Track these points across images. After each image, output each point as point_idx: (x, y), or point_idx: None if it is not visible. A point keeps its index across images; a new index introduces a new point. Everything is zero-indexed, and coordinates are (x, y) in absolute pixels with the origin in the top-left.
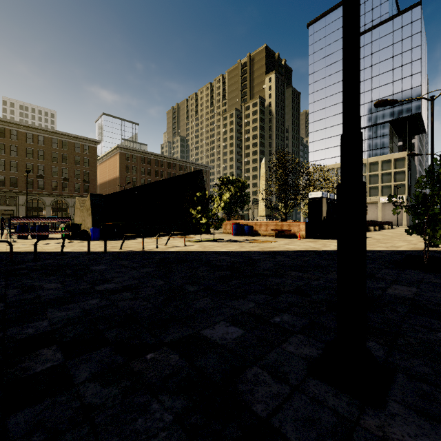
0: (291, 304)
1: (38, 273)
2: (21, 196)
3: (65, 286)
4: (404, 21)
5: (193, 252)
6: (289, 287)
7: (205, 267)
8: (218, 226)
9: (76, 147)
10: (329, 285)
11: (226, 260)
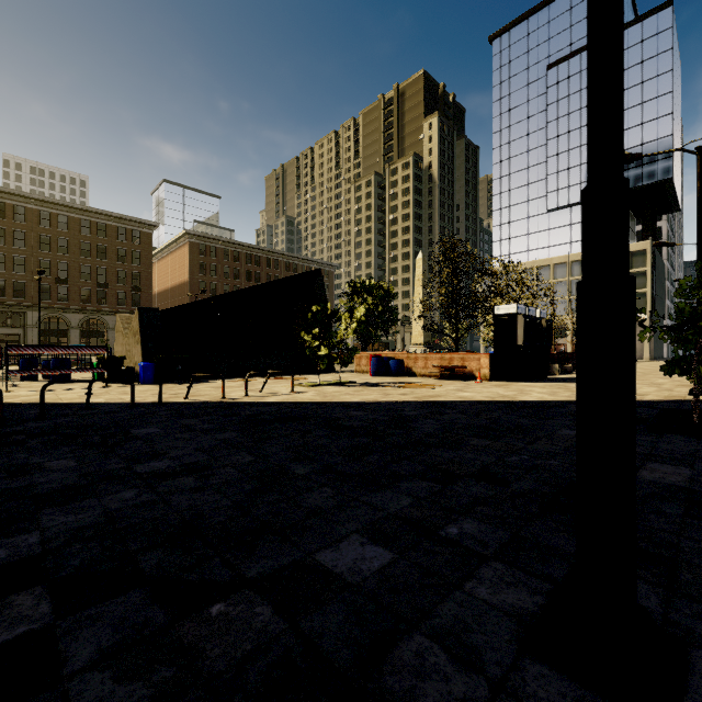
0: (476, 499)
1: (41, 440)
2: (31, 312)
3: (82, 465)
4: (645, 32)
5: (305, 404)
6: (470, 467)
7: (325, 429)
8: (346, 360)
9: (120, 234)
10: (538, 463)
11: (360, 418)
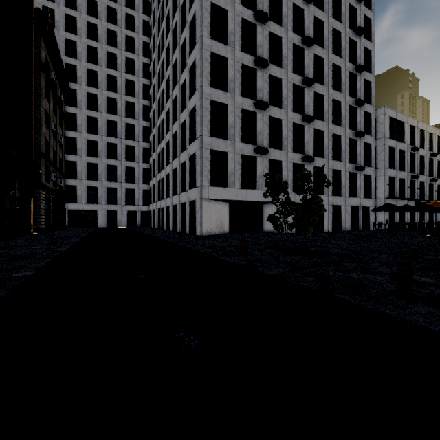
0: None
1: None
2: None
3: None
4: None
5: None
6: None
7: None
8: None
9: None
10: None
11: None
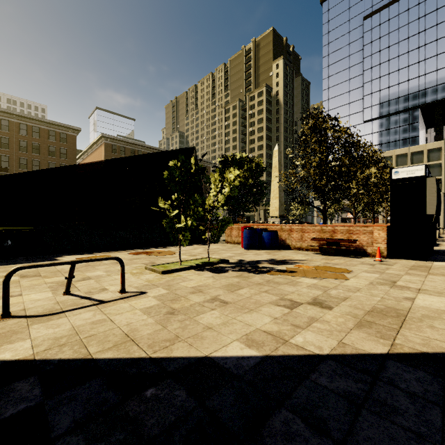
0: None
1: None
2: None
3: None
4: None
5: (69, 398)
6: None
7: None
8: (216, 234)
9: (51, 135)
10: None
11: None
